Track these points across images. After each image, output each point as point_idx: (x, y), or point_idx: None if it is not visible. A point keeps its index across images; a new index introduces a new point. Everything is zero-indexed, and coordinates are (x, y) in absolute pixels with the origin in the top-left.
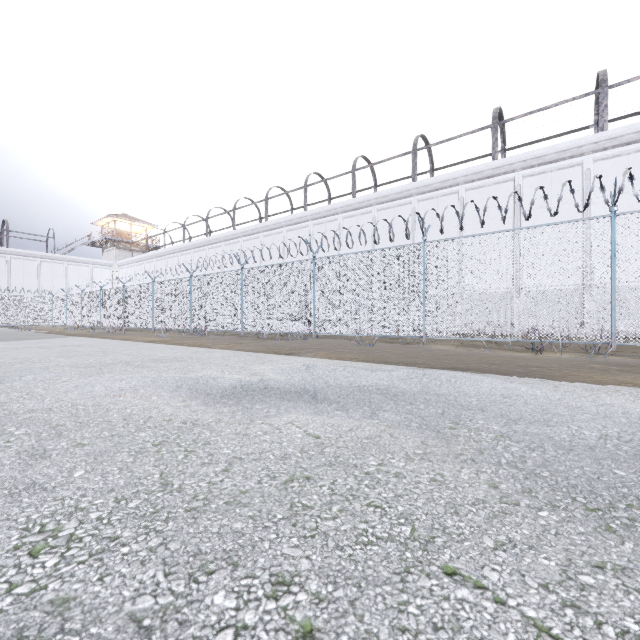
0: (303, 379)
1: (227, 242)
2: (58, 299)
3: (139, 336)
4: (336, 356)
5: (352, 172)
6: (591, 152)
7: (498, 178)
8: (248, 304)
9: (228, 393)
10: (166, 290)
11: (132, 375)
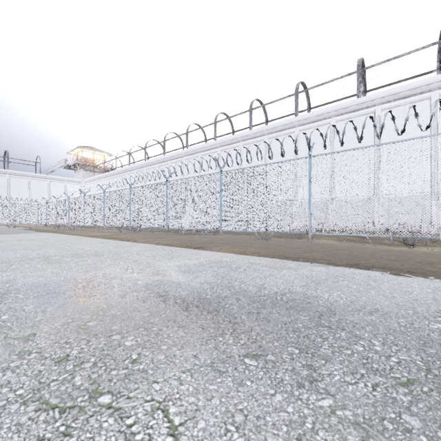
0: (205, 281)
1: (159, 164)
2: (41, 205)
3: (89, 232)
4: (239, 250)
5: (249, 111)
6: (437, 88)
7: (362, 111)
8: (171, 208)
9: (107, 307)
10: (113, 198)
11: (30, 274)
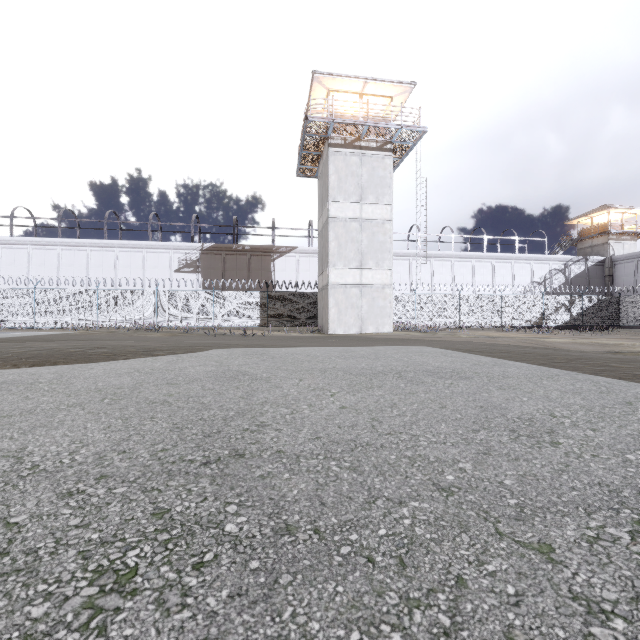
0: None
1: None
2: None
3: None
4: None
5: (11, 218)
6: (146, 248)
7: (108, 249)
8: None
9: None
10: None
11: None
